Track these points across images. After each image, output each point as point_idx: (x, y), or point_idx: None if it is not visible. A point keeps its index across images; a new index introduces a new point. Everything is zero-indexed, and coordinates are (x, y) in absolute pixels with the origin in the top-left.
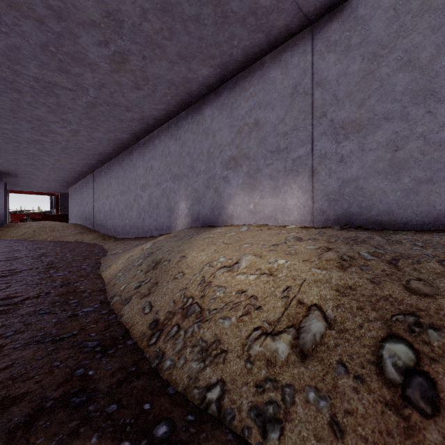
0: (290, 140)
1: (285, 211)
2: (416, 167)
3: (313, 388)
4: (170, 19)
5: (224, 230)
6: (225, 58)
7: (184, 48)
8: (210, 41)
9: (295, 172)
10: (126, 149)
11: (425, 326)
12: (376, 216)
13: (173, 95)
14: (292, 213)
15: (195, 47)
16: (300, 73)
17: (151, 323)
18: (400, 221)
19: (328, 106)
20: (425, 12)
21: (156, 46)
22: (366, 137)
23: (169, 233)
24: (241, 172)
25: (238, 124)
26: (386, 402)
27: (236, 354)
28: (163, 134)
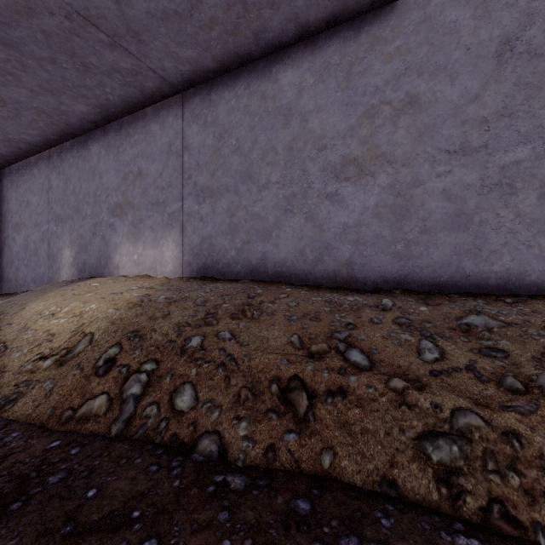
0: (167, 195)
1: (163, 262)
2: (243, 231)
3: (51, 379)
4: (17, 54)
5: (93, 282)
6: (102, 101)
7: (46, 82)
8: (77, 82)
9: (170, 226)
10: None
11: (137, 336)
12: (222, 269)
13: (47, 123)
14: (168, 265)
15: (60, 84)
16: (174, 134)
17: None
18: (234, 273)
19: (193, 170)
20: (247, 114)
21: (6, 73)
22: (216, 202)
23: None
24: (127, 220)
25: (124, 169)
26: (86, 377)
27: (12, 372)
28: (43, 163)
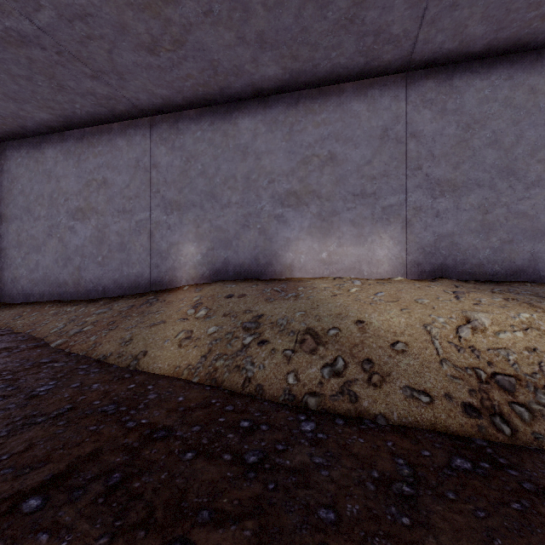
0: (380, 185)
1: (373, 262)
2: (501, 229)
3: None
4: None
5: (331, 285)
6: (307, 66)
7: (275, 30)
8: (311, 38)
9: (385, 221)
10: (19, 137)
11: None
12: (469, 269)
13: (198, 83)
14: (382, 265)
15: (288, 36)
16: (391, 117)
17: (465, 411)
18: (489, 274)
19: (424, 160)
20: (508, 106)
21: (240, 7)
22: (460, 197)
23: (157, 290)
24: (308, 212)
25: (302, 151)
26: None
27: None
28: (138, 133)
